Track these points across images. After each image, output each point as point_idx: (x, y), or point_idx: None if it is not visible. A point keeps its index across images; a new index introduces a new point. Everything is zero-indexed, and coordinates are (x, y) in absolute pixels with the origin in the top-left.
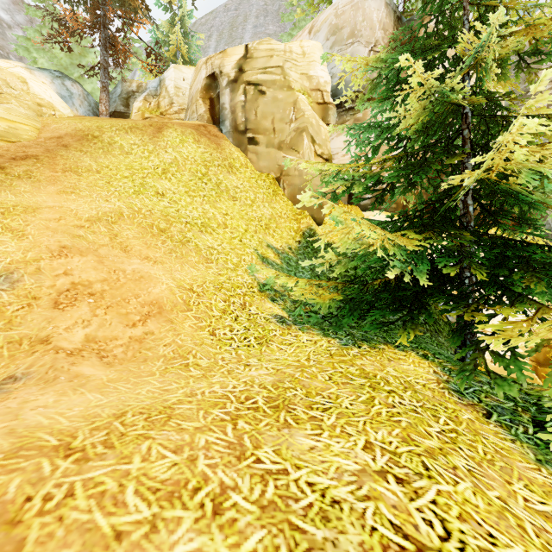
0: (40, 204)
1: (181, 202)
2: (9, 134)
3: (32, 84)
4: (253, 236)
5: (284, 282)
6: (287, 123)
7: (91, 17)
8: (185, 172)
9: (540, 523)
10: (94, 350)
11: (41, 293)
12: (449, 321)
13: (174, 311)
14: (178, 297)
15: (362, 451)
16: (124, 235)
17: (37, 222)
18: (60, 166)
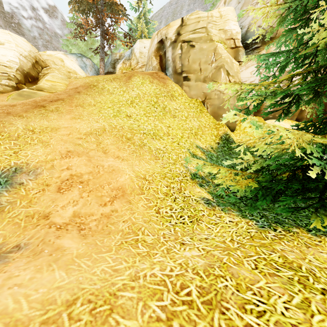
0: (60, 126)
1: (141, 120)
2: (52, 88)
3: (66, 61)
4: (186, 140)
5: (208, 172)
6: (209, 64)
7: (95, 20)
8: (144, 102)
9: None
10: (76, 224)
11: (51, 182)
12: None
13: (132, 194)
14: (136, 184)
15: None
16: (105, 142)
17: (57, 136)
18: (74, 103)
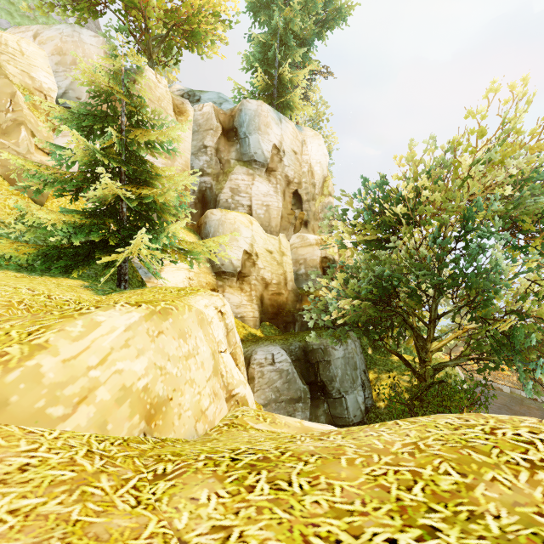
0: None
1: None
2: None
3: None
4: None
5: None
6: (3, 111)
7: None
8: None
9: (66, 293)
10: None
11: None
12: (143, 280)
13: None
14: None
15: (4, 282)
16: None
17: None
18: None
